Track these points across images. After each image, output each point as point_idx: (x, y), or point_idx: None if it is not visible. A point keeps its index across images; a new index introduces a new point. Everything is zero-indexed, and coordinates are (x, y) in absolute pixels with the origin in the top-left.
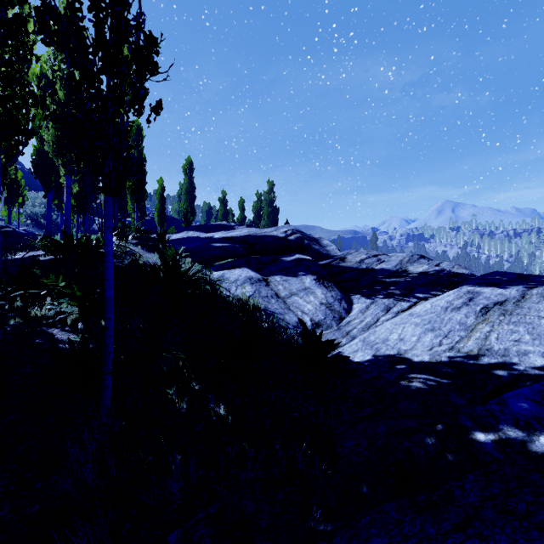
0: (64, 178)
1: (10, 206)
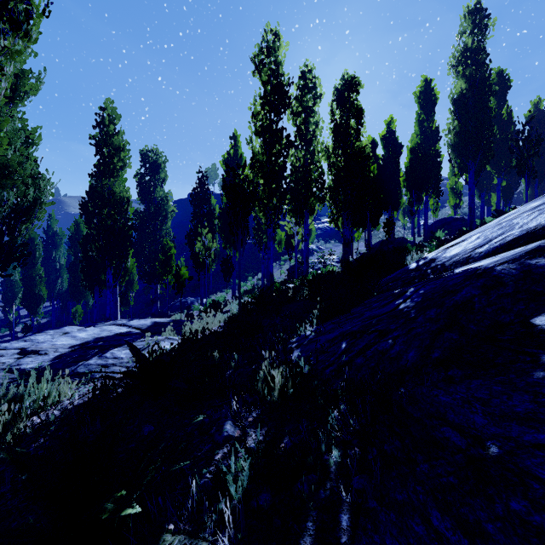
0: (495, 181)
1: (456, 209)
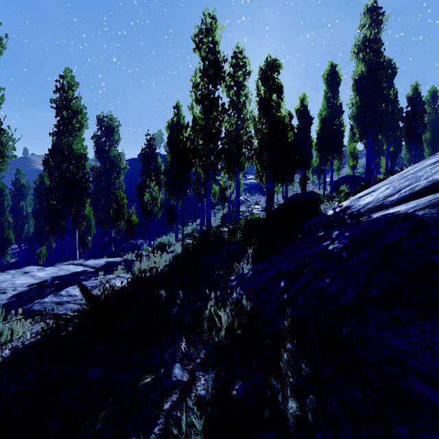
0: (385, 146)
1: (353, 169)
